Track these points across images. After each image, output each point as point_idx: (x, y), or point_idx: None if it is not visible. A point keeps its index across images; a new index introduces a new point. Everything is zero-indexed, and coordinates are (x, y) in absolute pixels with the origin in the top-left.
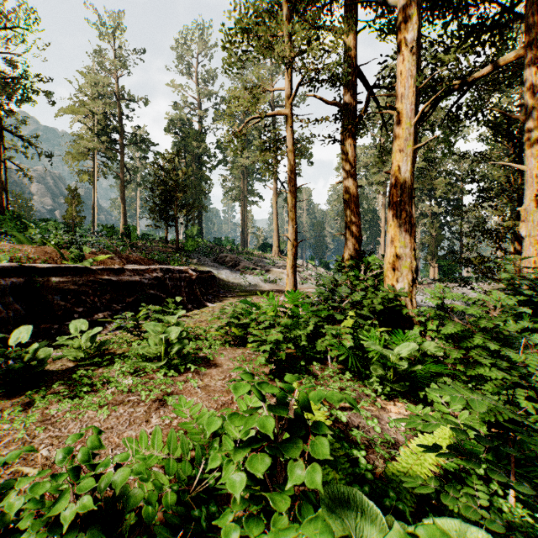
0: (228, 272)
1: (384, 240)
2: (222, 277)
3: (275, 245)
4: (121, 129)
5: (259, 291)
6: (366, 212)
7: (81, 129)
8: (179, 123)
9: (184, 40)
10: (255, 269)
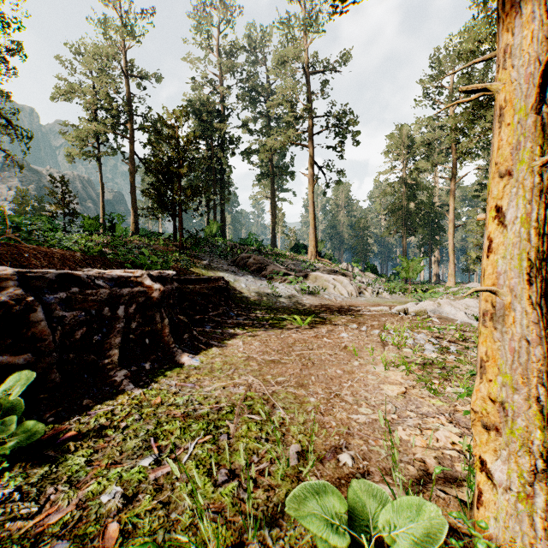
0: (249, 279)
1: (453, 237)
2: (240, 287)
3: (311, 245)
4: (130, 110)
5: (295, 309)
6: (424, 204)
7: (89, 115)
8: (199, 105)
9: (204, 8)
10: (288, 274)
